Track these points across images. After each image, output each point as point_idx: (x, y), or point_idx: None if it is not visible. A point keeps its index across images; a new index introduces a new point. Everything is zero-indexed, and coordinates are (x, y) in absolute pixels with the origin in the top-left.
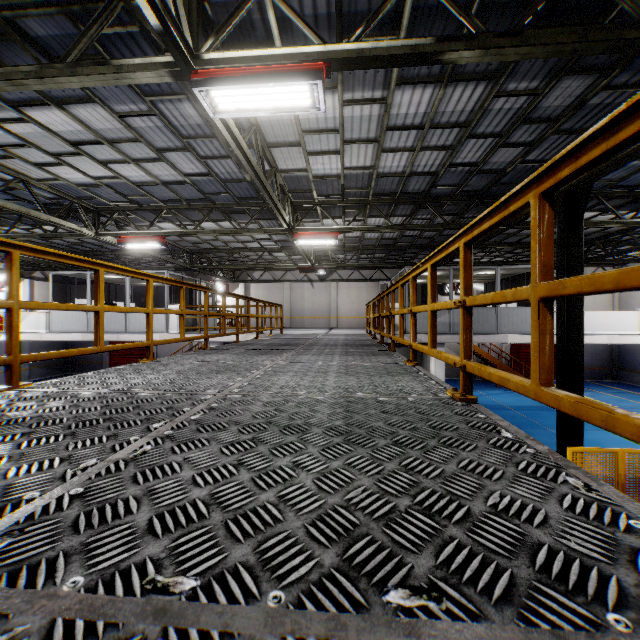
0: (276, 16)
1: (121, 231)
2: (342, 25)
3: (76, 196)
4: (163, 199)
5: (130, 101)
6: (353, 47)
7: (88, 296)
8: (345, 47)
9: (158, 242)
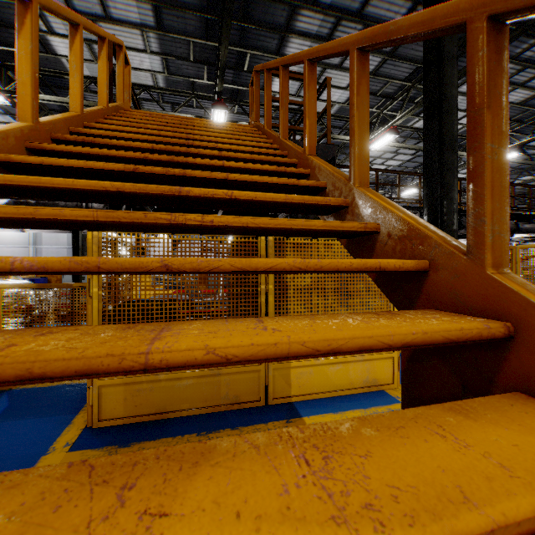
0: (510, 131)
1: None
2: (534, 123)
3: None
4: None
5: None
6: (526, 139)
7: None
8: (524, 140)
9: None
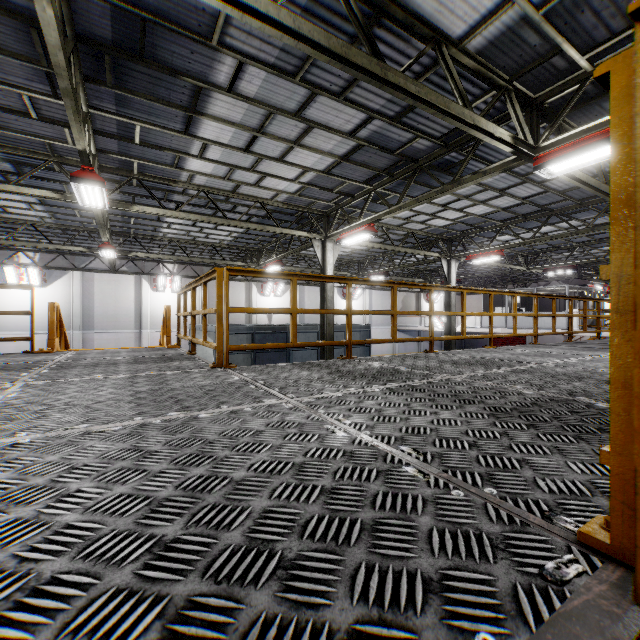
0: None
1: (544, 265)
2: None
3: (519, 250)
4: (578, 242)
5: (592, 215)
6: None
7: (506, 305)
8: None
9: (573, 269)
